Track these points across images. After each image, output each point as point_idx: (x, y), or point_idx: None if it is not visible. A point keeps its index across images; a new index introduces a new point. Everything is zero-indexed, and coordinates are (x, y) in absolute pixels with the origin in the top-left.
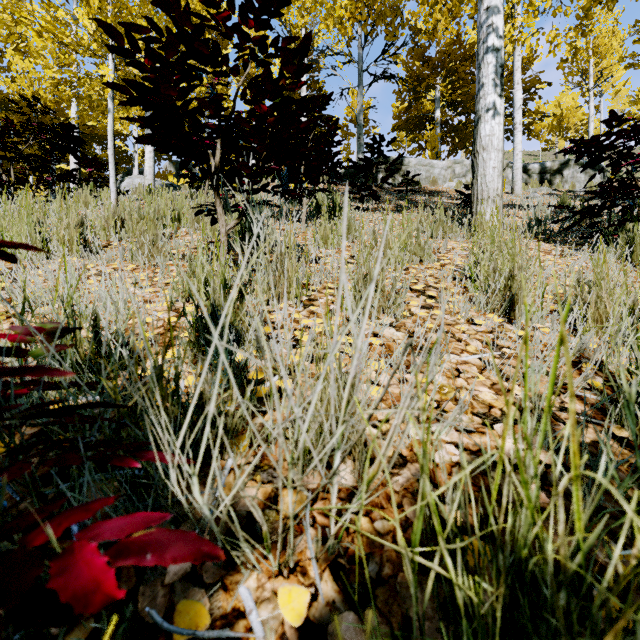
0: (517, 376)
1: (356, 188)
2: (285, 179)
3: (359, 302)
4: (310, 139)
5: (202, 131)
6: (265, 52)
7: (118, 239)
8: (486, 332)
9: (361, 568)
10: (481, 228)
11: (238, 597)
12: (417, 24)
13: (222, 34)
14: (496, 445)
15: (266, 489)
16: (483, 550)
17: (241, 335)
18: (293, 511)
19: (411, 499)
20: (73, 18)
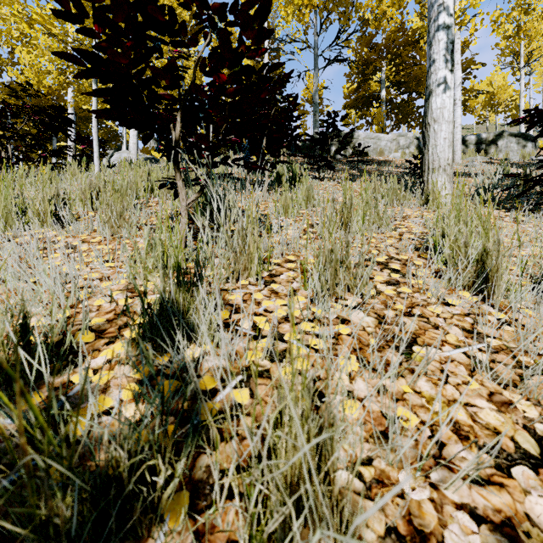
0: (515, 380)
1: (312, 159)
2: (246, 152)
3: (324, 283)
4: (271, 115)
5: (159, 103)
6: (224, 20)
7: (94, 209)
8: (462, 315)
9: None
10: (433, 196)
11: None
12: (365, 15)
13: (181, 4)
14: (525, 511)
15: None
16: None
17: (193, 327)
18: None
19: None
20: None
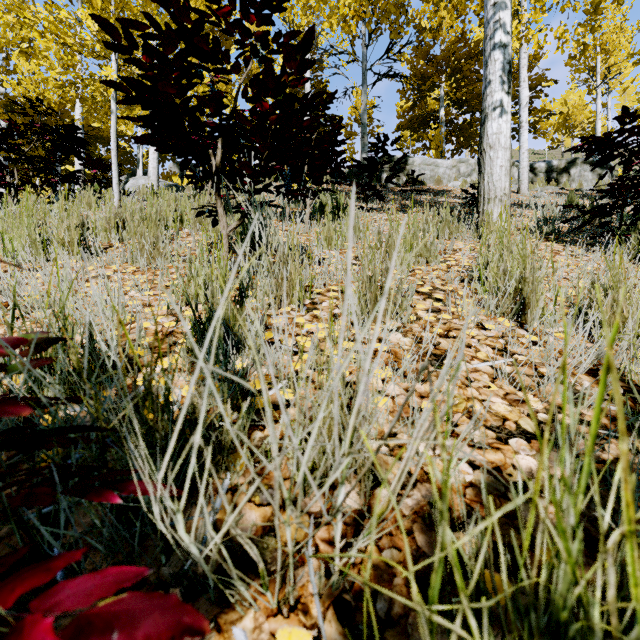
0: (531, 385)
1: (360, 188)
2: (288, 179)
3: (364, 306)
4: (314, 138)
5: (202, 130)
6: (267, 48)
7: (120, 240)
8: (496, 337)
9: (368, 606)
10: (488, 228)
11: (233, 639)
12: (421, 22)
13: (223, 30)
14: (512, 463)
15: (265, 512)
16: (511, 604)
17: (241, 341)
18: (293, 549)
19: (422, 525)
20: (78, 20)
